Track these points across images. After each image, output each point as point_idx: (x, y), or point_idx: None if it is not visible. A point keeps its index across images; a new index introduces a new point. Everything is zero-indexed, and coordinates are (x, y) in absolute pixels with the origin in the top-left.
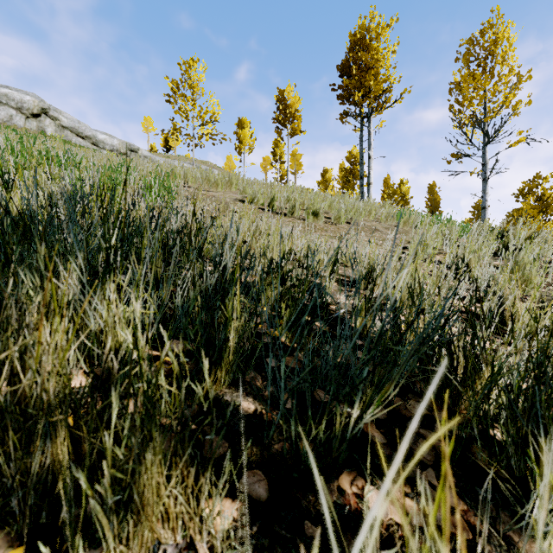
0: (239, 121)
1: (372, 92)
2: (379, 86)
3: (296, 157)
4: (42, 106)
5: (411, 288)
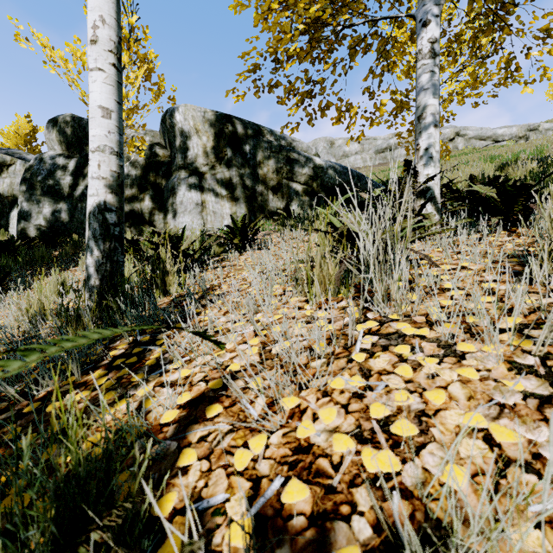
0: None
1: None
2: None
3: None
4: (455, 131)
5: None
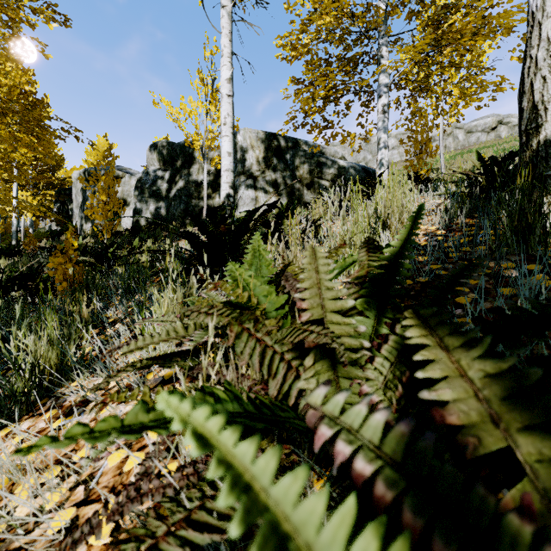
0: None
1: None
2: None
3: None
4: (498, 120)
5: None
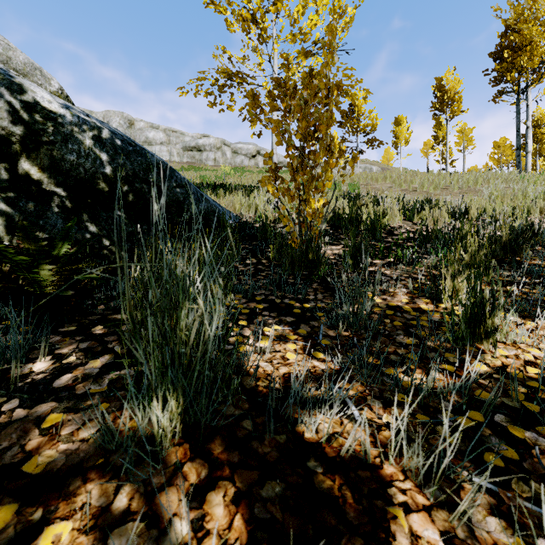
0: (396, 120)
1: (525, 69)
2: (533, 62)
3: (465, 133)
4: (257, 149)
5: (425, 198)
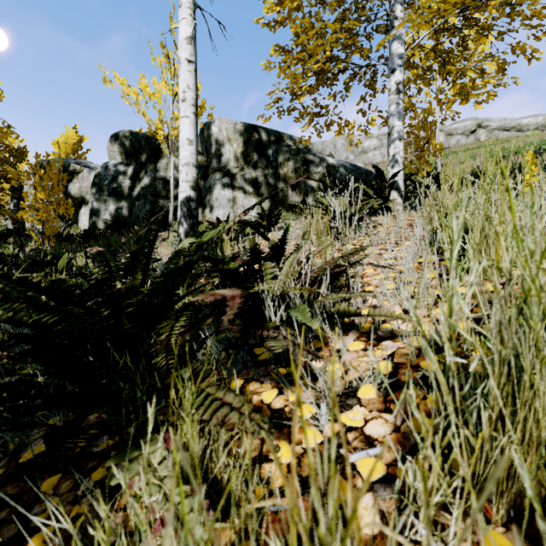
0: None
1: None
2: None
3: None
4: (477, 123)
5: None
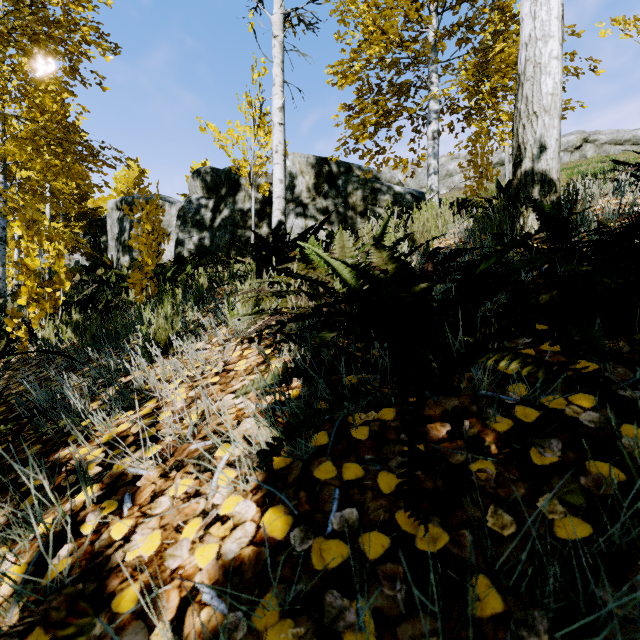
0: None
1: None
2: None
3: None
4: (583, 137)
5: None
